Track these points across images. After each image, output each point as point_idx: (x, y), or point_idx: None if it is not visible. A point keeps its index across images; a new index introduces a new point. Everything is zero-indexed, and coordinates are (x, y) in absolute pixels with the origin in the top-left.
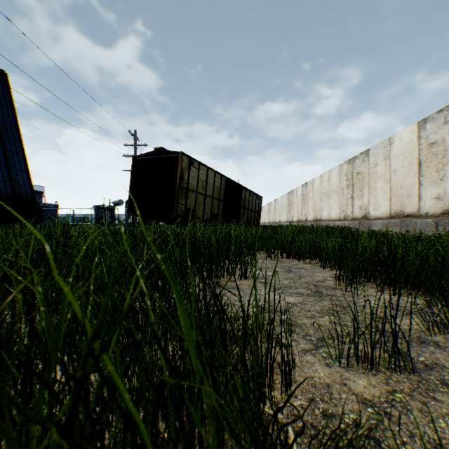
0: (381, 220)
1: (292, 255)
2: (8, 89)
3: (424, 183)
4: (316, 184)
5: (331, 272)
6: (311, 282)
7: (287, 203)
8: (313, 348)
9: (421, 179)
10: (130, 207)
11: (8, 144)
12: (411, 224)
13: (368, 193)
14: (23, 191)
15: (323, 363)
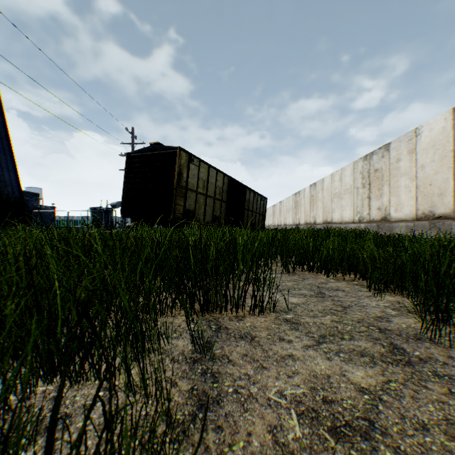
0: (405, 223)
1: (317, 268)
2: None
3: None
4: (326, 183)
5: (384, 297)
6: (367, 320)
7: (294, 204)
8: None
9: None
10: (123, 208)
11: None
12: (444, 227)
13: (389, 193)
14: (10, 191)
15: None
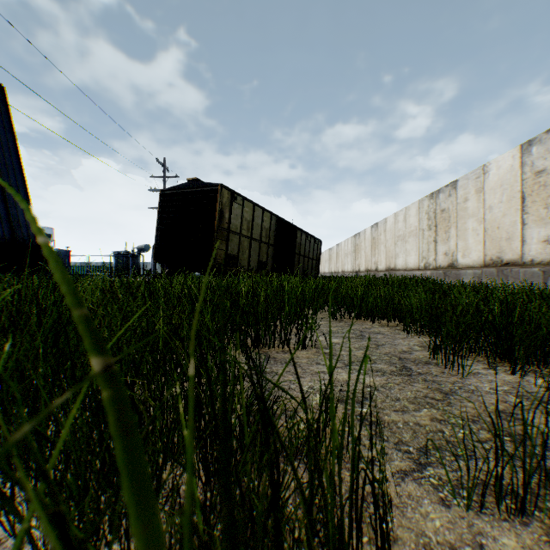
0: (472, 270)
1: (364, 315)
2: (5, 106)
3: (529, 222)
4: (388, 224)
5: (418, 339)
6: (393, 353)
7: (353, 248)
8: (414, 467)
9: (526, 218)
10: (156, 253)
11: (5, 175)
12: (512, 275)
13: (456, 236)
14: (24, 233)
15: (436, 499)
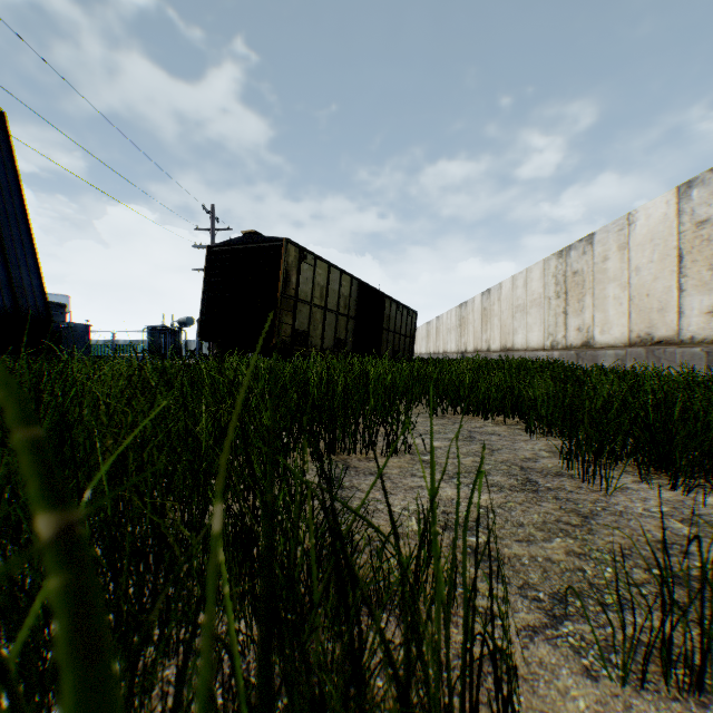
0: (614, 350)
1: (473, 410)
2: (6, 138)
3: (689, 288)
4: (504, 291)
5: (545, 441)
6: (512, 461)
7: (458, 322)
8: (546, 622)
9: (684, 282)
10: (202, 328)
11: (5, 227)
12: (666, 357)
13: (592, 306)
14: (30, 302)
15: (578, 668)
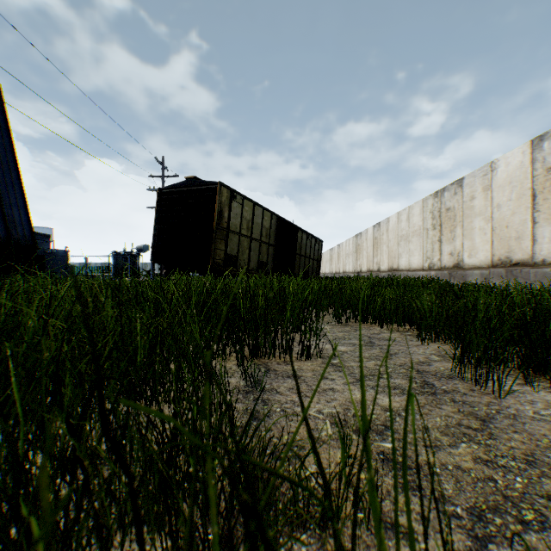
0: (479, 270)
1: (371, 319)
2: (1, 104)
3: (541, 221)
4: (391, 224)
5: (433, 346)
6: (409, 364)
7: (355, 248)
8: (469, 545)
9: (537, 216)
10: (154, 253)
11: (0, 174)
12: (522, 275)
13: (462, 235)
14: (20, 233)
15: None
